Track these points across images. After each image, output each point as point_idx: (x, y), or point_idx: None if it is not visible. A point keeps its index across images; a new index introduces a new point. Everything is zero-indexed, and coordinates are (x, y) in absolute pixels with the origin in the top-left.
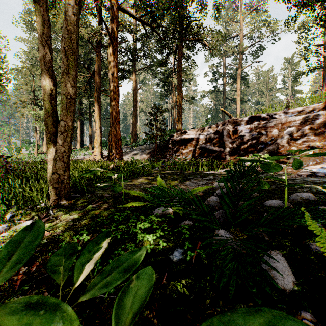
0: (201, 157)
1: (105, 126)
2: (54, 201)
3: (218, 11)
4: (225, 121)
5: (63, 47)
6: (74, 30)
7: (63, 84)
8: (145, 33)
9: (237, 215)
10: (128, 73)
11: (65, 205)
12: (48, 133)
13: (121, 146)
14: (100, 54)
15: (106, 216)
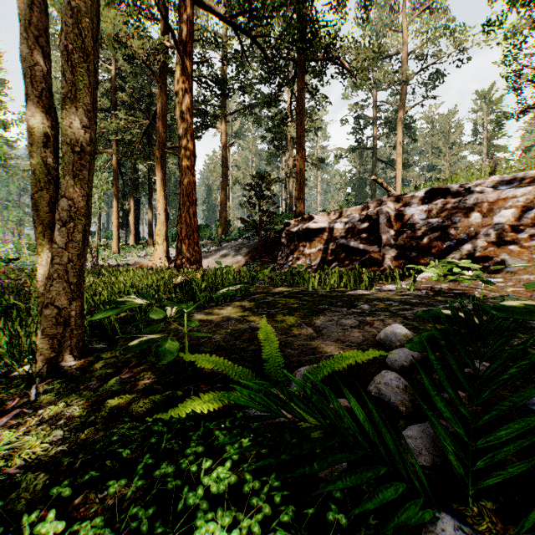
0: (339, 262)
1: (176, 208)
2: (48, 363)
3: (366, 9)
4: (382, 198)
5: (62, 43)
6: (85, 9)
7: (66, 123)
8: (241, 47)
9: (480, 463)
10: (212, 119)
11: (69, 373)
12: (38, 224)
13: (198, 243)
14: (165, 86)
15: (141, 415)
